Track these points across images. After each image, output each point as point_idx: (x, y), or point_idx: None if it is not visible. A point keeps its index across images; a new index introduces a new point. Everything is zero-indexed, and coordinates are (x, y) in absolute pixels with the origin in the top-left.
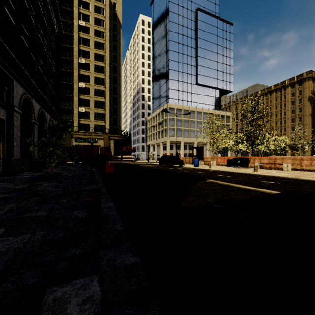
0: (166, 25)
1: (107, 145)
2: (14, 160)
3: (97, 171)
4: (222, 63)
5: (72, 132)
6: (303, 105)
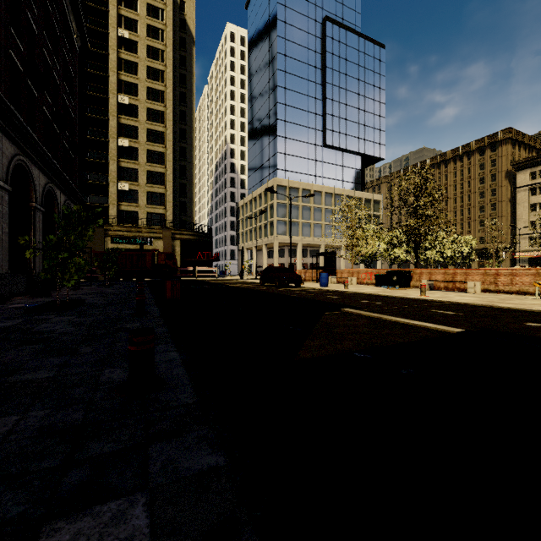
0: (273, 44)
1: (168, 249)
2: None
3: (151, 294)
4: (367, 112)
5: (106, 225)
6: (499, 184)
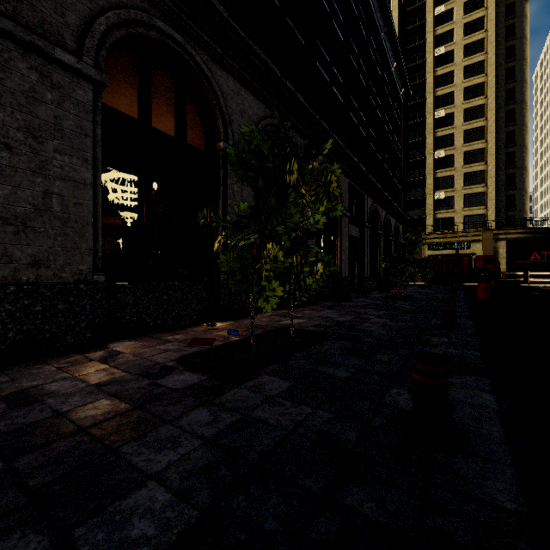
0: None
1: (489, 252)
2: (365, 278)
3: (464, 295)
4: None
5: (423, 235)
6: None
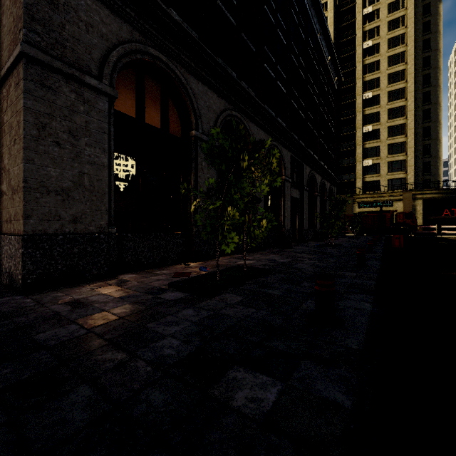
0: None
1: (408, 209)
2: (304, 230)
3: (383, 244)
4: None
5: (354, 195)
6: None
